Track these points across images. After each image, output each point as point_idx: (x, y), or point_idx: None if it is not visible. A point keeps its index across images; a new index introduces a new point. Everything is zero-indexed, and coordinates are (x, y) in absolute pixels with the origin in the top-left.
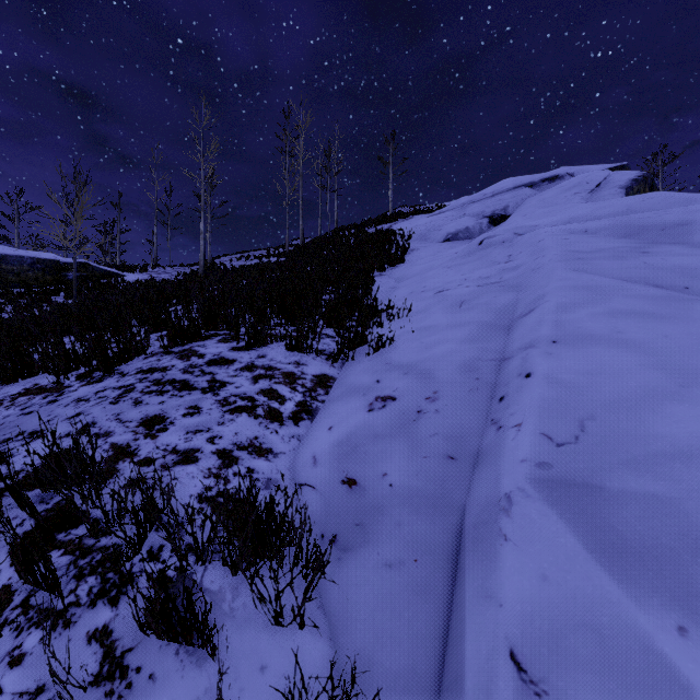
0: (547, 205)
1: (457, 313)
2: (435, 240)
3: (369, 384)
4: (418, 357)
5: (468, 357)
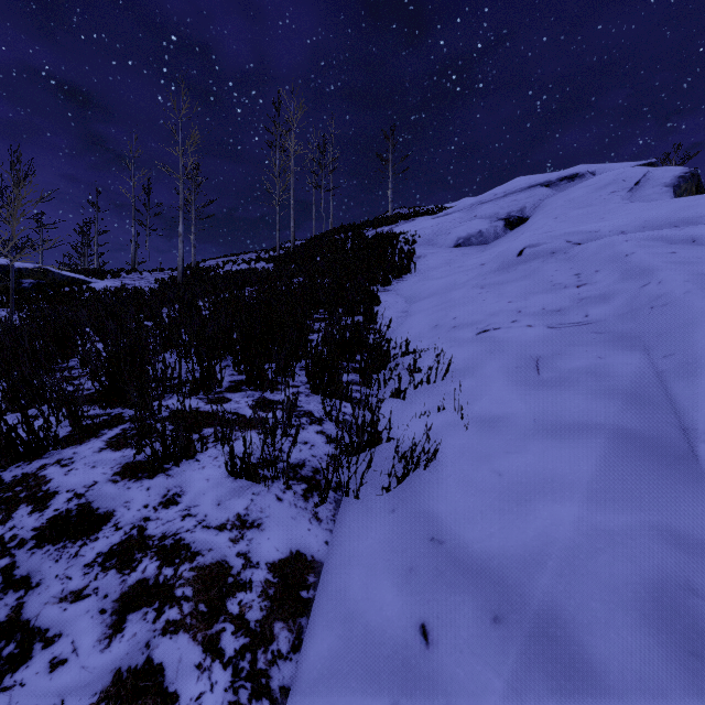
0: (579, 205)
1: (541, 389)
2: (444, 245)
3: (401, 640)
4: (507, 536)
5: (651, 569)
